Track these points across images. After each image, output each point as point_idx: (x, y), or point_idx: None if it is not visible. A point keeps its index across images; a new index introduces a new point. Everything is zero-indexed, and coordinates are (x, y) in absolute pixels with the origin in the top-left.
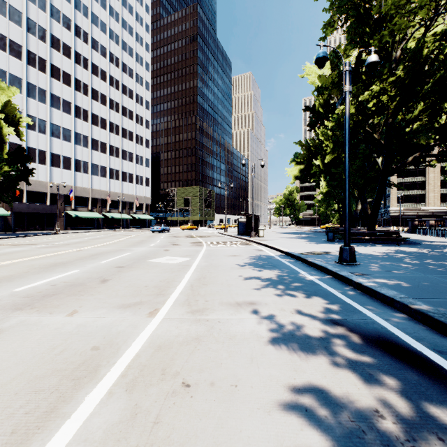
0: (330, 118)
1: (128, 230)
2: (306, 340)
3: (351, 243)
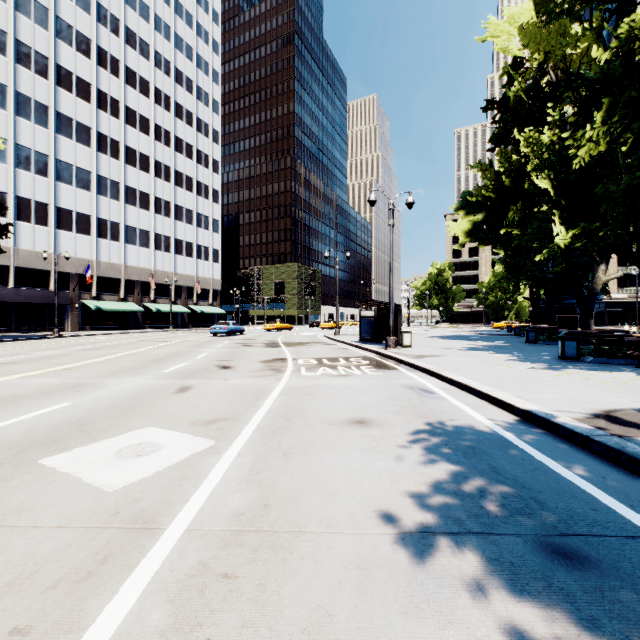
0: (550, 105)
1: (183, 330)
2: None
3: (636, 367)
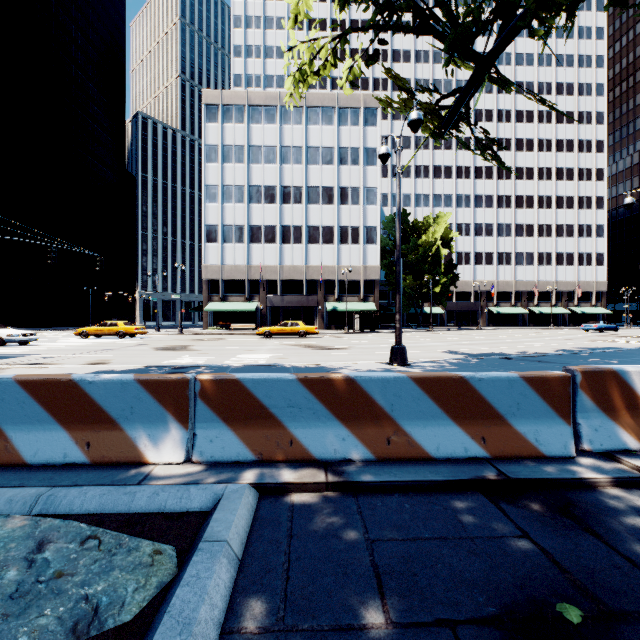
0: None
1: (562, 328)
2: (520, 352)
3: None
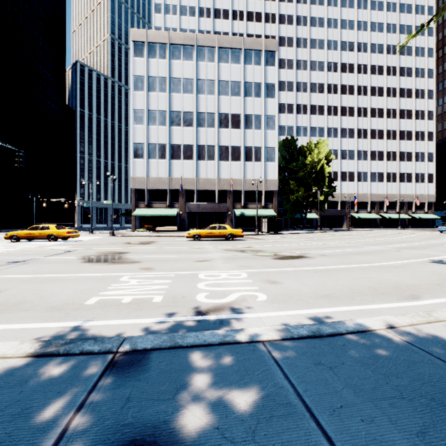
0: None
1: (407, 229)
2: None
3: None
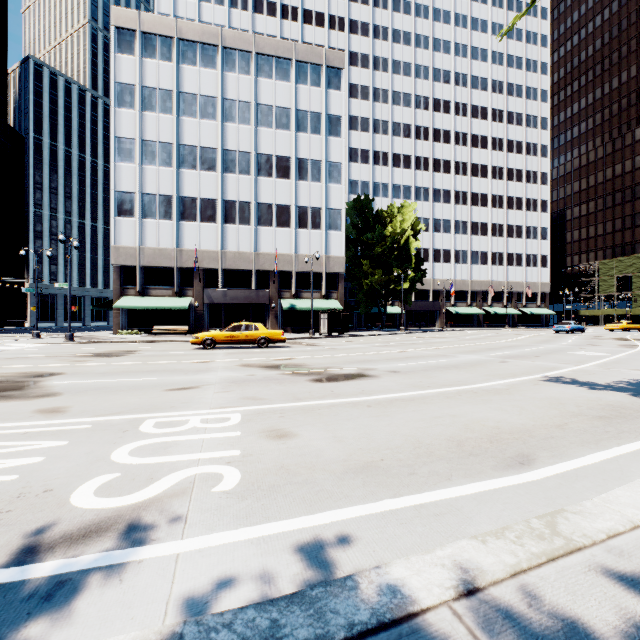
0: None
1: (516, 329)
2: None
3: None
